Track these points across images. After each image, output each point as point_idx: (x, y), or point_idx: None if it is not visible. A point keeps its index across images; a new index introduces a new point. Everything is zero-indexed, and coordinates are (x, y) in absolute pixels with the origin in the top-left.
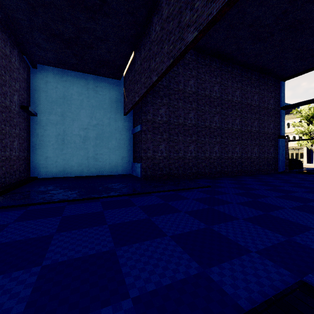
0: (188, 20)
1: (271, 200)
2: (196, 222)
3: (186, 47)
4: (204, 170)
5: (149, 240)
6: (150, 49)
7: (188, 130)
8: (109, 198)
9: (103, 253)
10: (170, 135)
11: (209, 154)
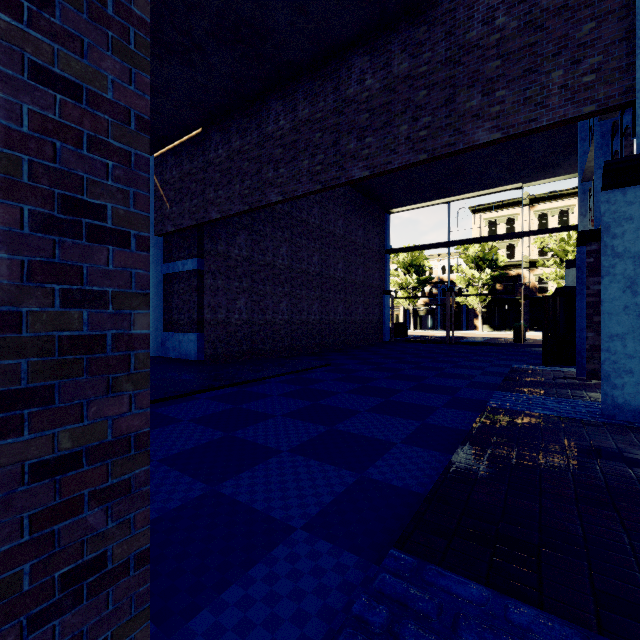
0: (354, 150)
1: (411, 372)
2: (371, 398)
3: (348, 181)
4: (301, 342)
5: (352, 417)
6: (261, 146)
7: (278, 276)
8: (209, 393)
9: (327, 432)
10: (253, 283)
11: (307, 316)
